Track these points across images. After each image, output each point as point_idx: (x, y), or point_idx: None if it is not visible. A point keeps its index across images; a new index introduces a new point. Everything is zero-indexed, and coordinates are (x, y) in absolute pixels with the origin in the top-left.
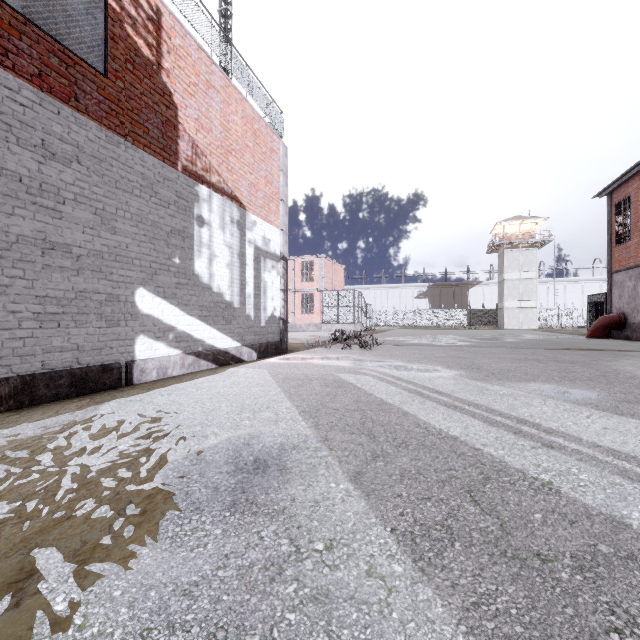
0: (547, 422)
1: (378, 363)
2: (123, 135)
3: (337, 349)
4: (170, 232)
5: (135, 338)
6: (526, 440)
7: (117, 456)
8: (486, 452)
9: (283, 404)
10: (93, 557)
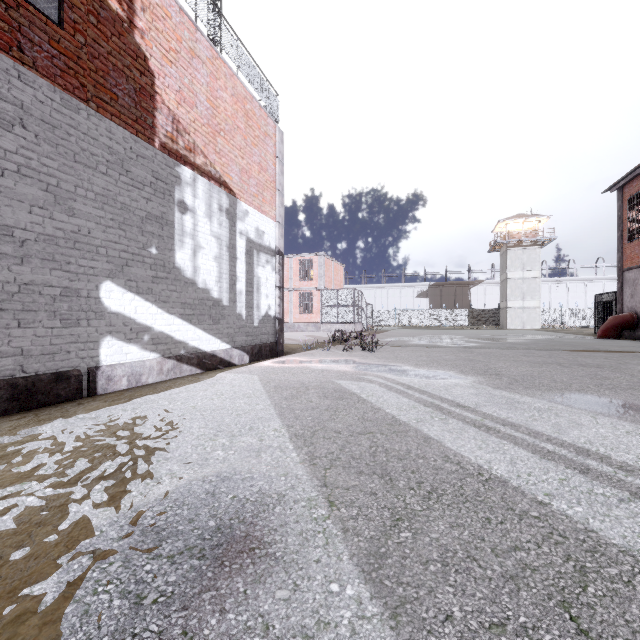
0: (616, 453)
1: (383, 367)
2: (84, 99)
3: (337, 351)
4: (145, 218)
5: (100, 340)
6: (604, 485)
7: (14, 519)
8: (557, 509)
9: (271, 424)
10: None
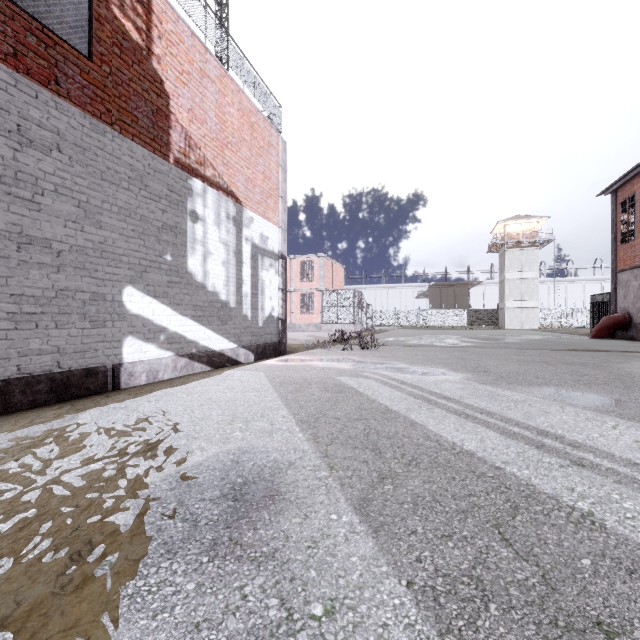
0: (571, 434)
1: (380, 365)
2: (109, 123)
3: (337, 350)
4: (161, 227)
5: (123, 340)
6: (552, 456)
7: (86, 477)
8: (509, 472)
9: (279, 412)
10: (25, 628)
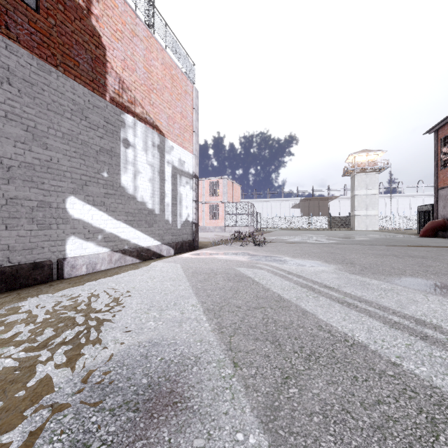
0: (445, 323)
1: (269, 258)
2: (54, 65)
3: (236, 246)
4: (99, 151)
5: (66, 239)
6: (440, 349)
7: None
8: (407, 369)
9: (189, 300)
10: None
